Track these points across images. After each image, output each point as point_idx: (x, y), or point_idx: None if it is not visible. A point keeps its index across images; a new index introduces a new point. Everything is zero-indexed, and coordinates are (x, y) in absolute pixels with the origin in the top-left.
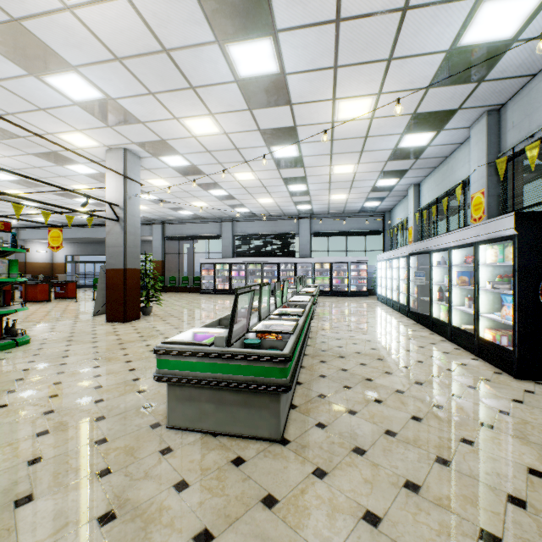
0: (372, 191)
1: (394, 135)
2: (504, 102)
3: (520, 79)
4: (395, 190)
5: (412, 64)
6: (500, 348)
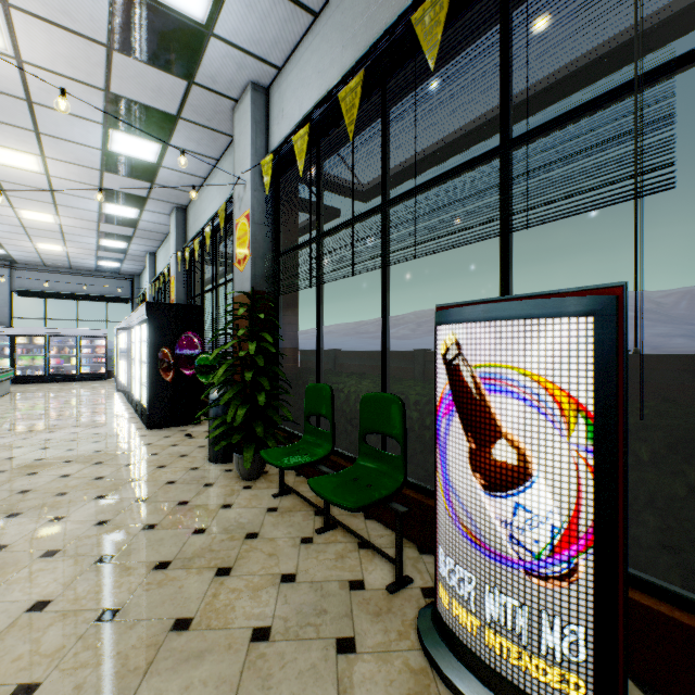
0: (100, 250)
1: (91, 200)
2: (186, 204)
3: (186, 193)
4: (133, 255)
5: (70, 146)
6: (145, 409)
